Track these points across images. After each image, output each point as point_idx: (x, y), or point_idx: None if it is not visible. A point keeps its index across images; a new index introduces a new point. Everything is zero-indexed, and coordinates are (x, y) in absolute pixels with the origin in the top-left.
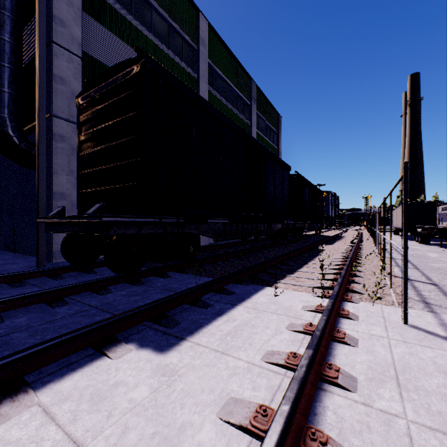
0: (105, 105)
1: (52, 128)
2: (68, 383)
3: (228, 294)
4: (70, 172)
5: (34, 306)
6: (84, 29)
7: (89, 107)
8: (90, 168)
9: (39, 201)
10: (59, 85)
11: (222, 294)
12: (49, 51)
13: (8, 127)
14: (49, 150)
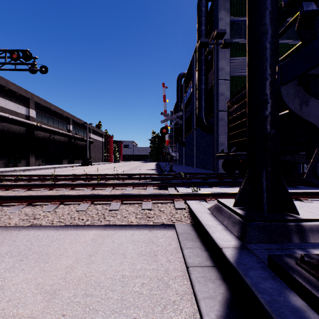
0: (238, 105)
1: (218, 116)
2: (225, 188)
3: (294, 187)
4: (224, 133)
5: (215, 180)
6: (230, 65)
7: (232, 106)
8: (232, 132)
9: (214, 147)
10: (220, 97)
11: (291, 187)
12: (217, 84)
13: (203, 120)
14: (217, 126)
